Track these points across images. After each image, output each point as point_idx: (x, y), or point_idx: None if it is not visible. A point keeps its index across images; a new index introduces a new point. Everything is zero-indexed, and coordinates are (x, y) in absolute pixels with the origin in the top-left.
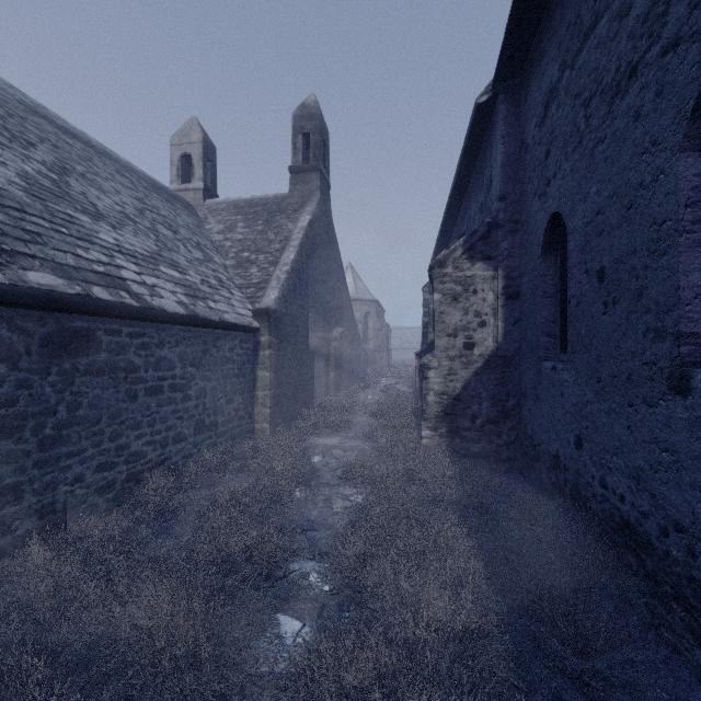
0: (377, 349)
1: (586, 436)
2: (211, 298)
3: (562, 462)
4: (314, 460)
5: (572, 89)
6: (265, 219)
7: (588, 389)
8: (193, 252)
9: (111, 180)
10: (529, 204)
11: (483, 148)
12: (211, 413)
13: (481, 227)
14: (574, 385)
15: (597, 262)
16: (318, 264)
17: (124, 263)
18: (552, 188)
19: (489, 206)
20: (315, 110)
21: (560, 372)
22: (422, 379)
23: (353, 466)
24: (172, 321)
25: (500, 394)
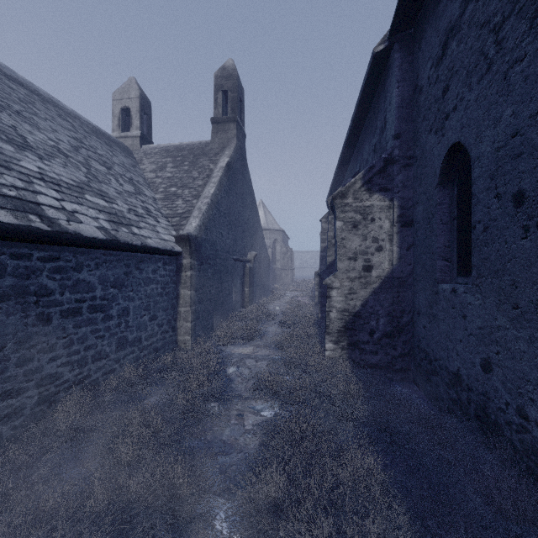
0: (283, 269)
1: (497, 361)
2: (136, 225)
3: (464, 381)
4: (229, 371)
5: (477, 19)
6: (191, 161)
7: (500, 314)
8: (124, 185)
9: (50, 120)
10: (424, 140)
11: (377, 96)
12: (134, 330)
13: (378, 162)
14: (480, 308)
15: (513, 185)
16: (235, 199)
17: (43, 189)
18: (452, 121)
19: (383, 145)
20: (233, 71)
21: (461, 295)
22: (322, 295)
23: (264, 379)
24: (90, 245)
25: (395, 312)
